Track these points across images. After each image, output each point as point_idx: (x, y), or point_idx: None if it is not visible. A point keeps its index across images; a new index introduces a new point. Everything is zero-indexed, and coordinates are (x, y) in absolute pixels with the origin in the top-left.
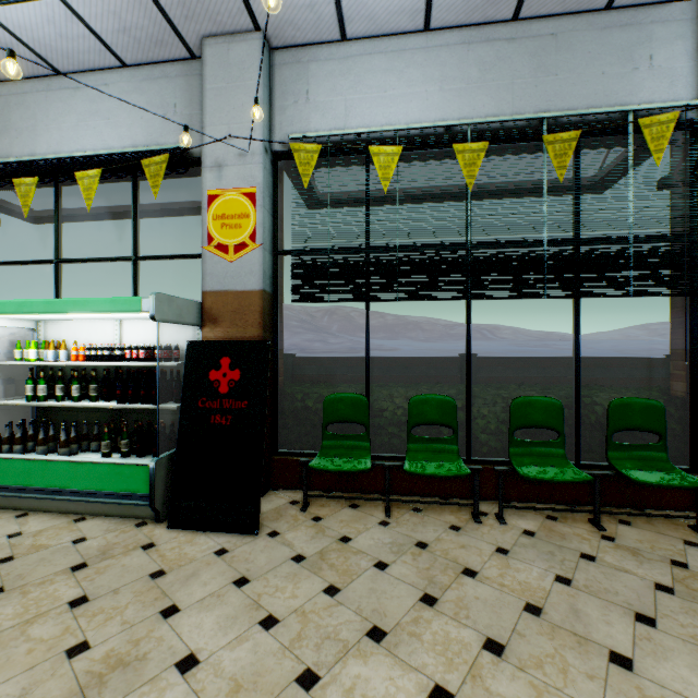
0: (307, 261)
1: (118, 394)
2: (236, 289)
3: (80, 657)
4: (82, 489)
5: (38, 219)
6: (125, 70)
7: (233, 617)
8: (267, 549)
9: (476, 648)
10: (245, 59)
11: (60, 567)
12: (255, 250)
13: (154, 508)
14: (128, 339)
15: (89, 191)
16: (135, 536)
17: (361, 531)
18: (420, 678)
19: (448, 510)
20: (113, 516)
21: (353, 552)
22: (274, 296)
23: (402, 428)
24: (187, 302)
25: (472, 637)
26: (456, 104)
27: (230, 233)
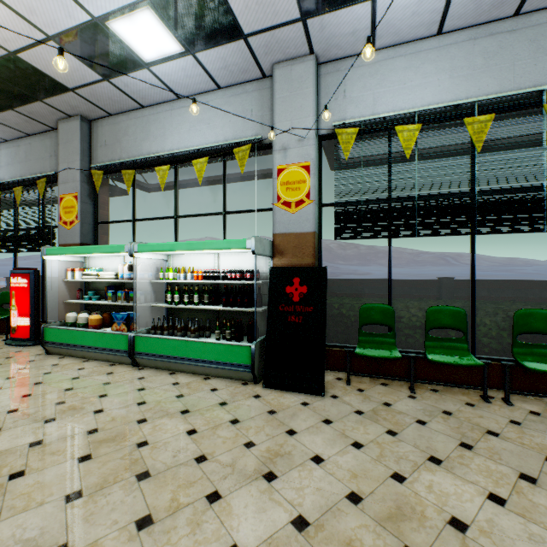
0: (345, 210)
1: (223, 301)
2: (296, 232)
3: (253, 448)
4: (208, 359)
5: (152, 190)
6: (219, 91)
7: (333, 440)
8: (334, 405)
9: (513, 477)
10: (303, 75)
11: (212, 403)
12: (310, 204)
13: (254, 374)
14: (223, 266)
15: (200, 172)
16: (245, 390)
17: (396, 400)
18: (477, 488)
19: (460, 393)
20: (226, 378)
21: (397, 412)
22: (319, 235)
23: (416, 330)
24: (266, 241)
25: (508, 471)
26: (463, 86)
27: (292, 194)
